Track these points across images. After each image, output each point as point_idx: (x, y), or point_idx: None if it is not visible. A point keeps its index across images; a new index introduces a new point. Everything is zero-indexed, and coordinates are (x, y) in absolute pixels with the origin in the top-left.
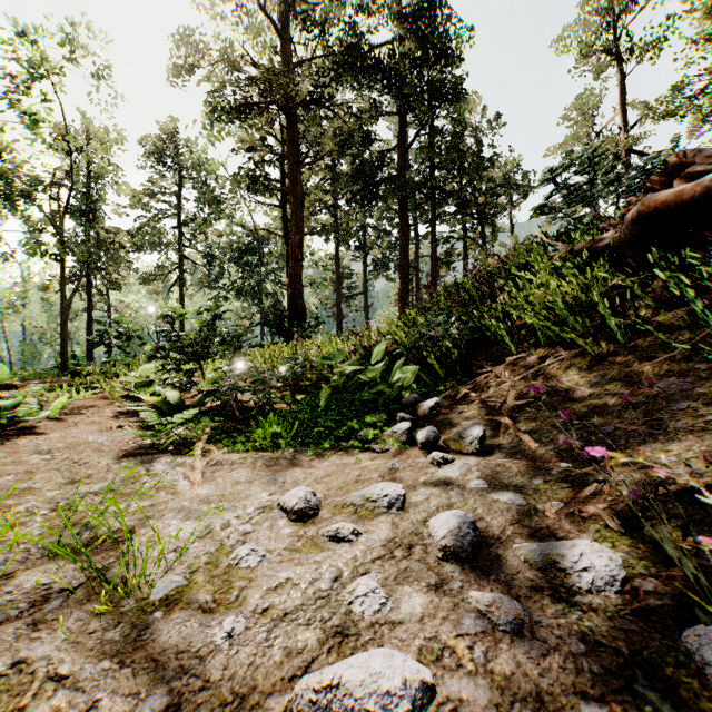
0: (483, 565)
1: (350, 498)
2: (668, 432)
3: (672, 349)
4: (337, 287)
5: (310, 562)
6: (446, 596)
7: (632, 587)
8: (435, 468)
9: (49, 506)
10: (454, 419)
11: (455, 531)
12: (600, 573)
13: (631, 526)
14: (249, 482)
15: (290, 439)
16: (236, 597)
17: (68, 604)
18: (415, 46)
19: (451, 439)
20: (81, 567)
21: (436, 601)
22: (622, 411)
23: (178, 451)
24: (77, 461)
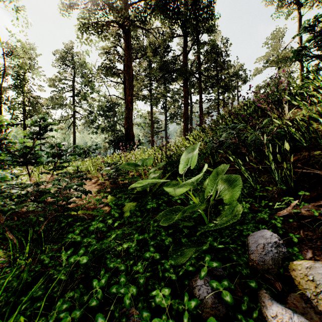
0: None
1: None
2: None
3: None
4: (151, 127)
5: None
6: None
7: None
8: None
9: None
10: None
11: None
12: None
13: None
14: None
15: None
16: None
17: None
18: None
19: None
20: None
21: None
22: None
23: None
24: None
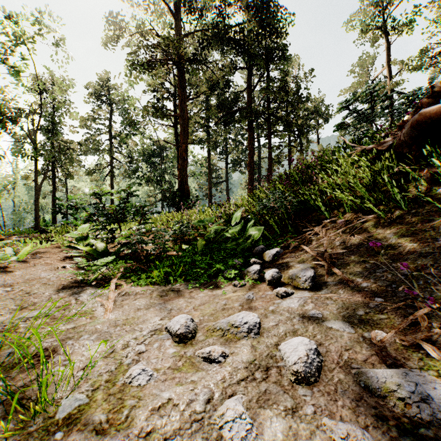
0: (329, 390)
1: (219, 324)
2: None
3: None
4: (209, 177)
5: (188, 382)
6: (302, 422)
7: None
8: (280, 300)
9: None
10: (289, 263)
11: (304, 358)
12: (438, 406)
13: None
14: (147, 309)
15: (177, 276)
16: (125, 417)
17: None
18: (258, 25)
19: (290, 278)
20: None
21: (294, 427)
22: (414, 258)
23: (100, 284)
24: (28, 292)
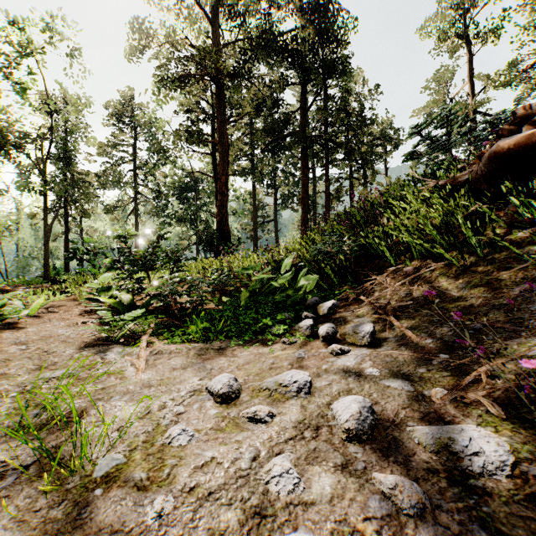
0: (382, 447)
1: (266, 384)
2: (528, 329)
3: (524, 261)
4: (254, 216)
5: (232, 441)
6: (352, 477)
7: (520, 472)
8: (334, 358)
9: (18, 389)
10: (347, 317)
11: (356, 415)
12: (490, 458)
13: (524, 419)
14: (183, 368)
15: (217, 333)
16: (167, 475)
17: (21, 481)
18: (313, 32)
19: (346, 334)
20: (33, 449)
21: (343, 481)
22: (487, 311)
23: (128, 342)
24: (46, 350)
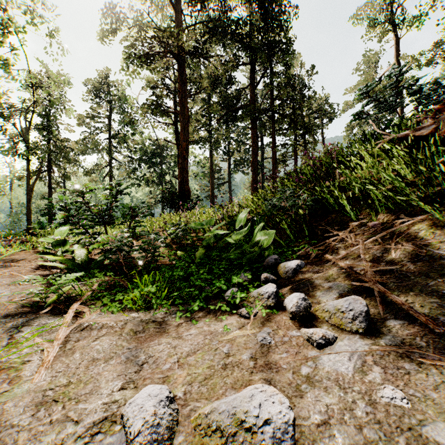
0: None
1: (217, 416)
2: None
3: None
4: (211, 178)
5: None
6: None
7: None
8: (315, 351)
9: None
10: (314, 280)
11: None
12: None
13: None
14: (106, 360)
15: (166, 295)
16: None
17: None
18: (262, 18)
19: (325, 311)
20: None
21: None
22: None
23: (59, 309)
24: None
